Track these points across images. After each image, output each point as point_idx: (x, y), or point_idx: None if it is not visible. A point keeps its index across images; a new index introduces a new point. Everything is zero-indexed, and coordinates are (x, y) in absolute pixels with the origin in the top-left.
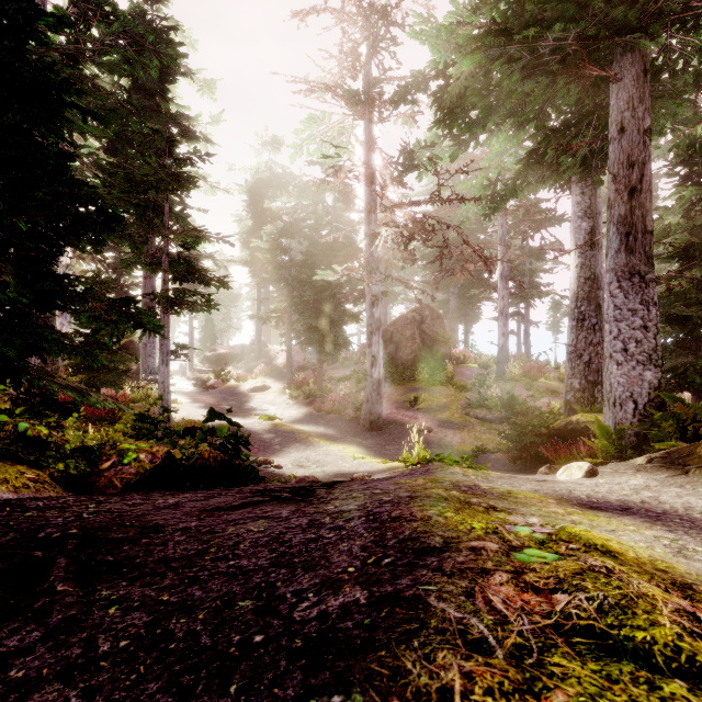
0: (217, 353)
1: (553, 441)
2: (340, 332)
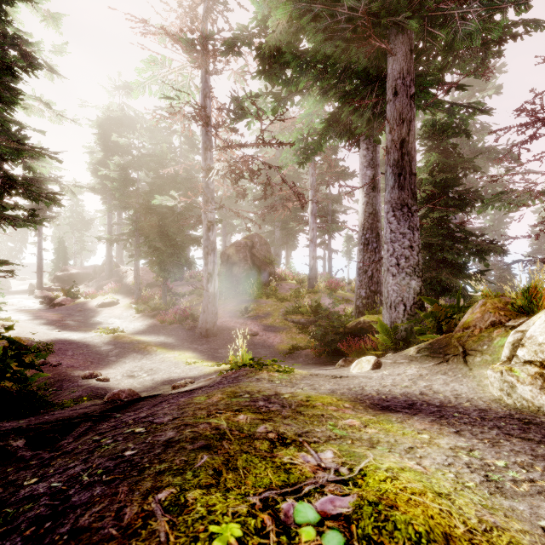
0: (69, 273)
1: (347, 338)
2: (187, 255)
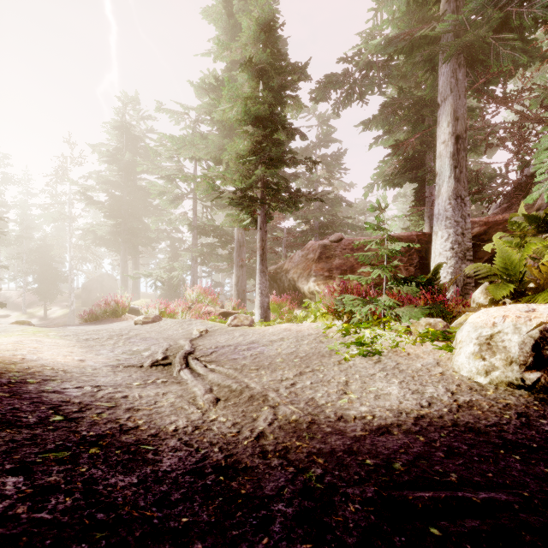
0: None
1: None
2: None
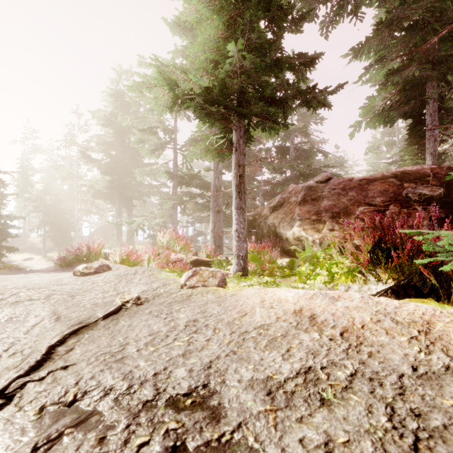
0: None
1: None
2: None
